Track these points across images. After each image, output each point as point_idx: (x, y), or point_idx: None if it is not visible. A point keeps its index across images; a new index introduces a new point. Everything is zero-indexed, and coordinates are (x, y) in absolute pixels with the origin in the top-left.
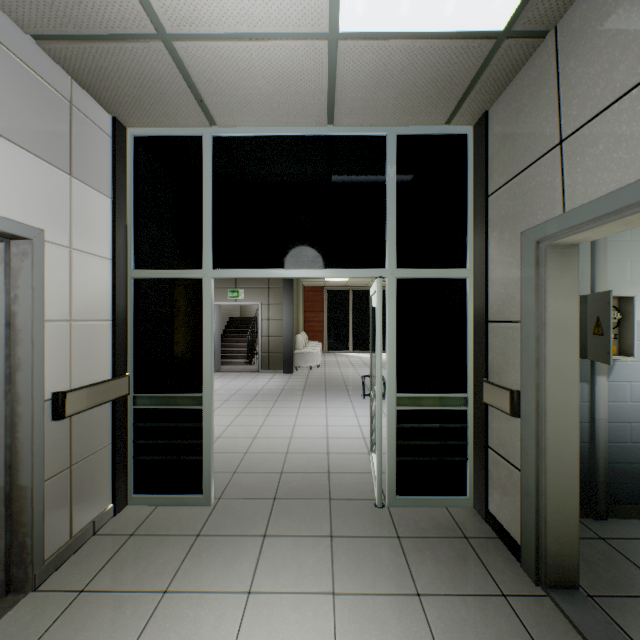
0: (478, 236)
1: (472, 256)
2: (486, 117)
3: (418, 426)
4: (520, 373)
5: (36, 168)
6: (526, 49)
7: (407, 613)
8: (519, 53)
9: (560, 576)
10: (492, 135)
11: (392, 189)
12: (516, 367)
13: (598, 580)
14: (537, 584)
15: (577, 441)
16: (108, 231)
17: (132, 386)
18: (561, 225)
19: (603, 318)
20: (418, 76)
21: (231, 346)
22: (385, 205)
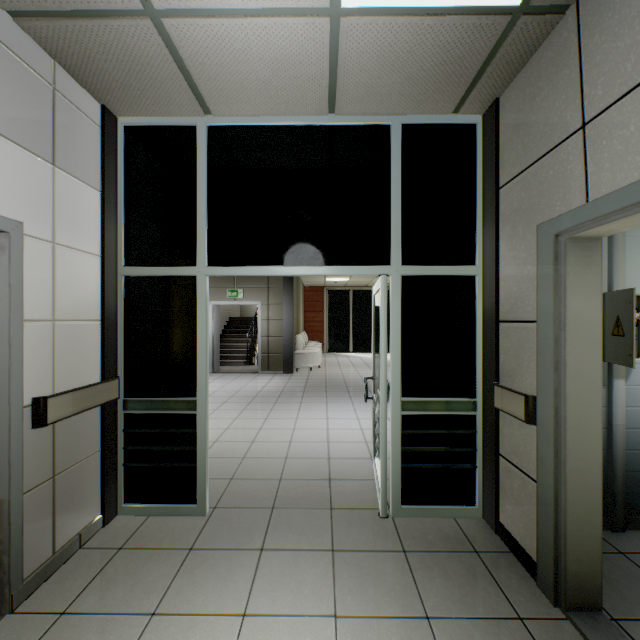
0: (488, 231)
1: (481, 252)
2: (497, 104)
3: (424, 432)
4: (536, 377)
5: (14, 156)
6: (543, 27)
7: (416, 639)
8: (536, 32)
9: (581, 598)
10: (504, 123)
11: (397, 181)
12: (531, 370)
13: (621, 601)
14: (556, 606)
15: (600, 451)
16: (96, 226)
17: (122, 389)
18: (584, 216)
19: (624, 318)
20: (426, 58)
21: (230, 346)
22: (389, 198)
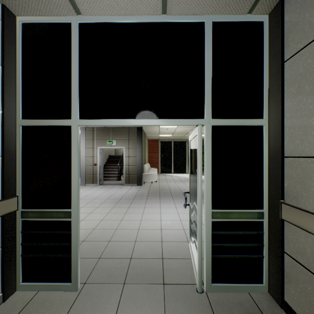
0: (273, 94)
1: (267, 109)
2: (282, 2)
3: (228, 233)
4: None
5: None
6: None
7: None
8: None
9: None
10: (288, 14)
11: (209, 61)
12: None
13: None
14: None
15: None
16: None
17: (20, 204)
18: None
19: None
20: None
21: (109, 170)
22: (203, 73)
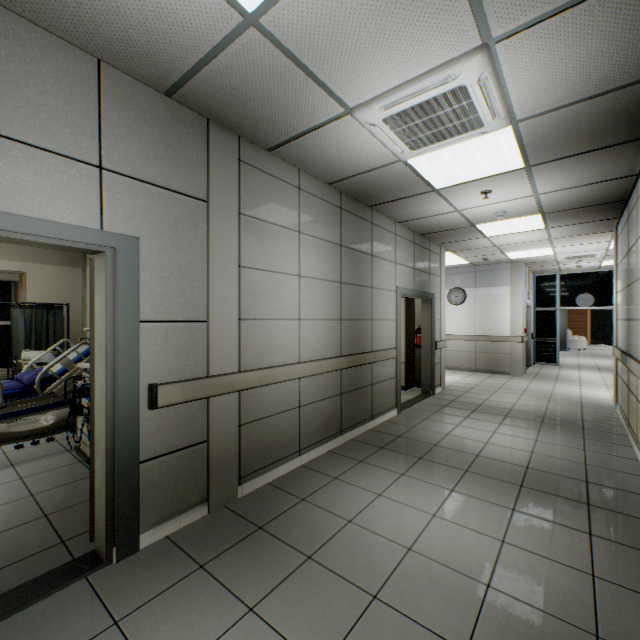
0: None
1: None
2: None
3: None
4: None
5: (530, 293)
6: None
7: None
8: None
9: None
10: None
11: None
12: None
13: None
14: None
15: None
16: (532, 300)
17: (535, 336)
18: None
19: None
20: None
21: None
22: None
